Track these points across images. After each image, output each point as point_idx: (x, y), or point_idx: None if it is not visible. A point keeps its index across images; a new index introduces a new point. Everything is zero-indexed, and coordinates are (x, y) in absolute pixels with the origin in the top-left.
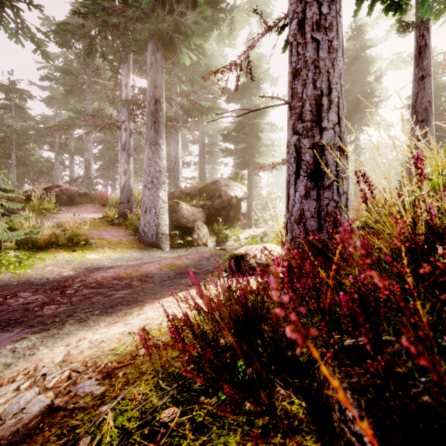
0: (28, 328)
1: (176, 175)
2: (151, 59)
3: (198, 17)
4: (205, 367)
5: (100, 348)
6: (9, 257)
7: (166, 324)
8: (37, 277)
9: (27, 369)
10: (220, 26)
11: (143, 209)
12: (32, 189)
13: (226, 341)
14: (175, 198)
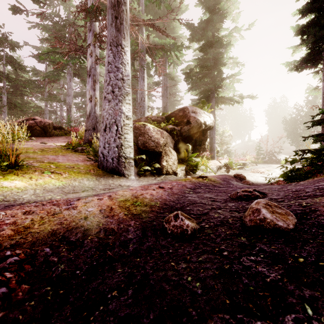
0: None
1: (142, 110)
2: None
3: None
4: None
5: None
6: None
7: None
8: None
9: None
10: None
11: (103, 127)
12: None
13: None
14: None
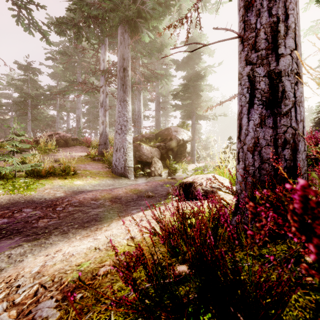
0: (25, 237)
1: (139, 124)
2: (120, 39)
3: (154, 4)
4: (160, 319)
5: (68, 262)
6: (20, 182)
7: (126, 242)
8: (38, 197)
9: (10, 277)
10: (171, 12)
11: (115, 148)
12: (41, 136)
13: (182, 269)
14: (138, 141)
